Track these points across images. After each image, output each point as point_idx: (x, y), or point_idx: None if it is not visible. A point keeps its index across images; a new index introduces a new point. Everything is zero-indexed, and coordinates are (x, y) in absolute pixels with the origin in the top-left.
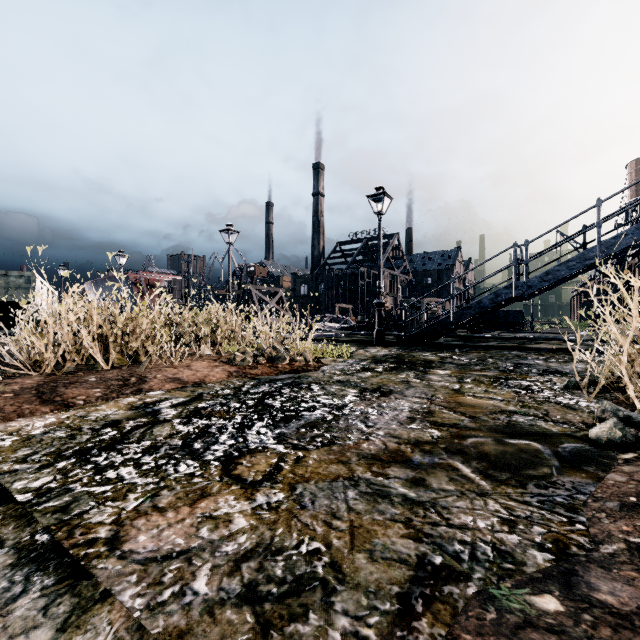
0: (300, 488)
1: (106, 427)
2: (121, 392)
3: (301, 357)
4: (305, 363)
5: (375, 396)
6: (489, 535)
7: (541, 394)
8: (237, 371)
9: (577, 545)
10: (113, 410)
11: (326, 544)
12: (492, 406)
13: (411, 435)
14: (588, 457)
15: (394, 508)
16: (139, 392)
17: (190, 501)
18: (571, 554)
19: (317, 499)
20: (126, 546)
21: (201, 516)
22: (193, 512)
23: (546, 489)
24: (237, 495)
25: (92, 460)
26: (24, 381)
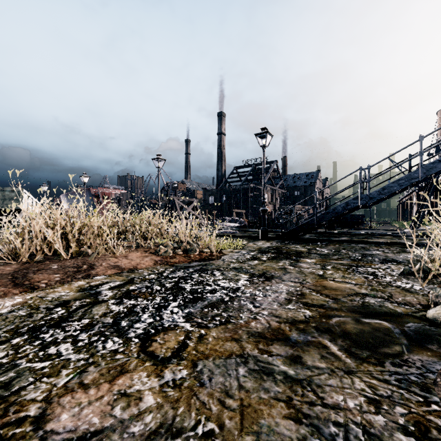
0: (200, 365)
1: (58, 306)
2: (74, 277)
3: (207, 249)
4: (210, 253)
5: (261, 280)
6: (359, 416)
7: (384, 279)
8: (161, 260)
9: (436, 428)
10: (66, 292)
11: (219, 425)
12: (349, 289)
13: (289, 315)
14: (429, 336)
15: (277, 386)
16: (88, 277)
17: (110, 377)
18: (433, 438)
19: (214, 376)
20: (49, 426)
21: (117, 393)
22: (111, 389)
23: (401, 367)
24: (149, 372)
25: (40, 337)
26: (5, 268)
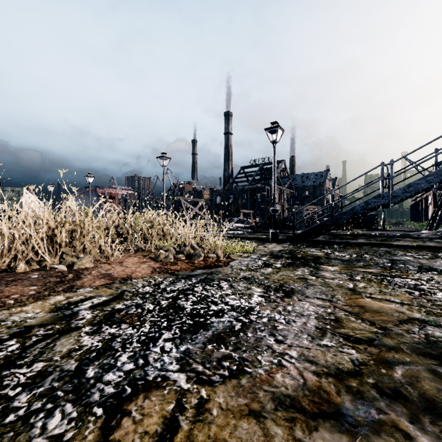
0: None
1: (13, 337)
2: (54, 289)
3: (213, 254)
4: (217, 259)
5: (279, 296)
6: None
7: (435, 296)
8: (160, 267)
9: None
10: (35, 312)
11: None
12: (396, 312)
13: (328, 358)
14: None
15: None
16: (70, 289)
17: None
18: None
19: None
20: None
21: None
22: None
23: None
24: None
25: None
26: None
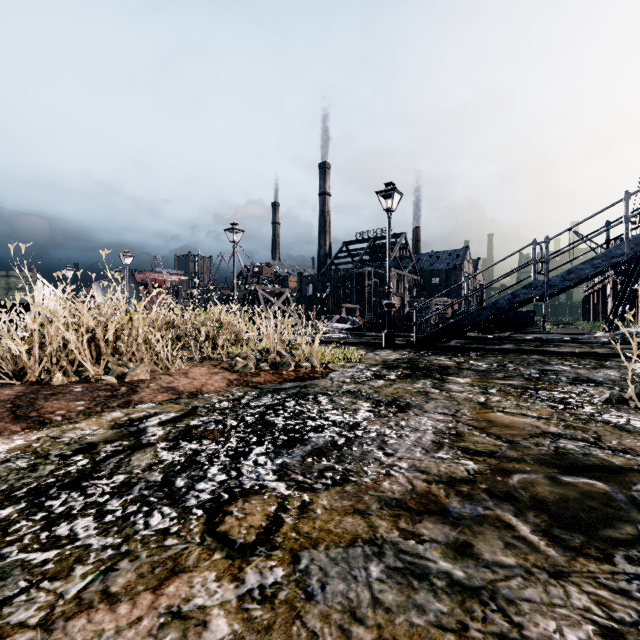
0: (305, 559)
1: (78, 453)
2: (107, 405)
3: (307, 363)
4: (312, 369)
5: (391, 411)
6: None
7: (582, 410)
8: (238, 379)
9: None
10: (92, 429)
11: None
12: (530, 426)
13: (441, 469)
14: None
15: (438, 601)
16: (127, 405)
17: (155, 582)
18: None
19: (329, 580)
20: None
21: (165, 613)
22: (155, 604)
23: None
24: (220, 571)
25: (46, 505)
26: (3, 392)
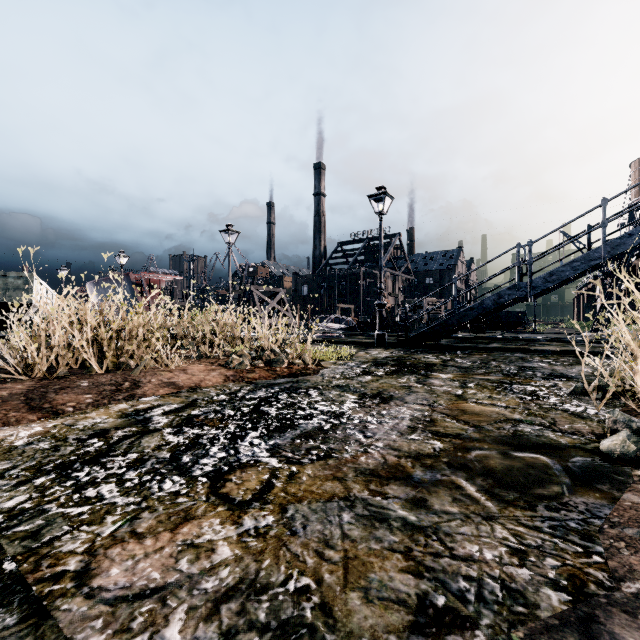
0: (291, 510)
1: (93, 437)
2: (113, 398)
3: (300, 360)
4: (304, 366)
5: (375, 402)
6: (497, 569)
7: (547, 400)
8: (234, 375)
9: (596, 582)
10: (102, 418)
11: (317, 580)
12: (496, 414)
13: (412, 447)
14: (601, 473)
15: (393, 535)
16: (132, 398)
17: (172, 525)
18: (590, 594)
19: (309, 523)
20: (96, 581)
21: (182, 544)
22: (174, 539)
23: (558, 512)
24: (223, 518)
25: (73, 476)
26: (14, 386)
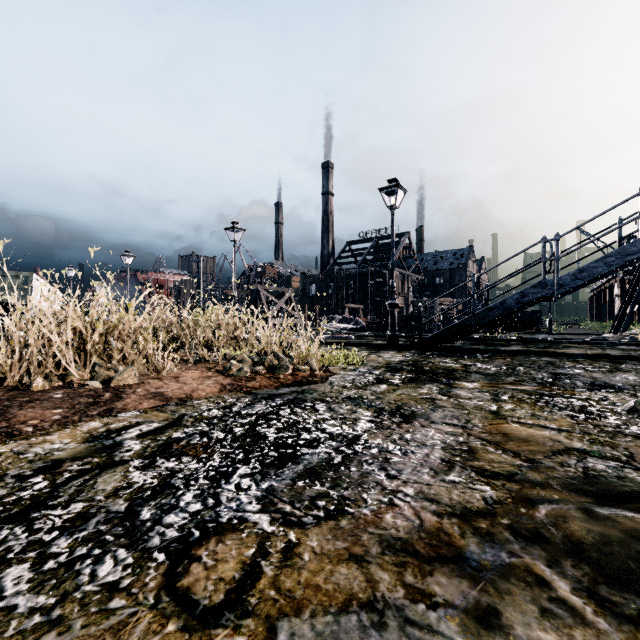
0: (284, 633)
1: (38, 473)
2: (86, 413)
3: (306, 366)
4: (311, 373)
5: (395, 422)
6: None
7: (606, 420)
8: (231, 384)
9: None
10: (63, 442)
11: None
12: (550, 441)
13: (454, 496)
14: None
15: None
16: (108, 413)
17: None
18: None
19: None
20: None
21: None
22: None
23: None
24: None
25: None
26: None
